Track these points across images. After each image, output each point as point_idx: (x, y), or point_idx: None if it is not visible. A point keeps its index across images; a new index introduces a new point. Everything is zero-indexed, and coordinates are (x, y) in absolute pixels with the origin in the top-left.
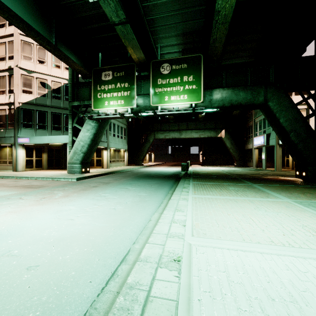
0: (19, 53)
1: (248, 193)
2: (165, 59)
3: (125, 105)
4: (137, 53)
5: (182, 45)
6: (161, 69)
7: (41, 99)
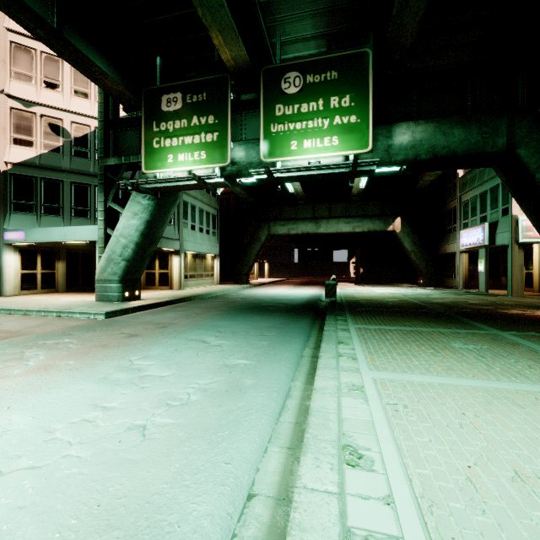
0: (8, 67)
1: (518, 366)
2: (290, 62)
3: (209, 162)
4: (231, 45)
5: (326, 38)
6: (282, 85)
7: (50, 157)
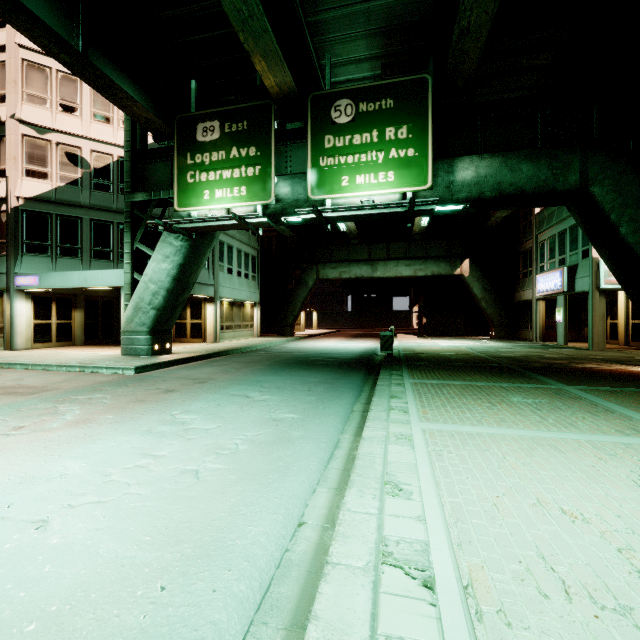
0: (19, 89)
1: (572, 418)
2: (341, 88)
3: (250, 199)
4: (275, 71)
5: (381, 59)
6: (332, 114)
7: (67, 191)
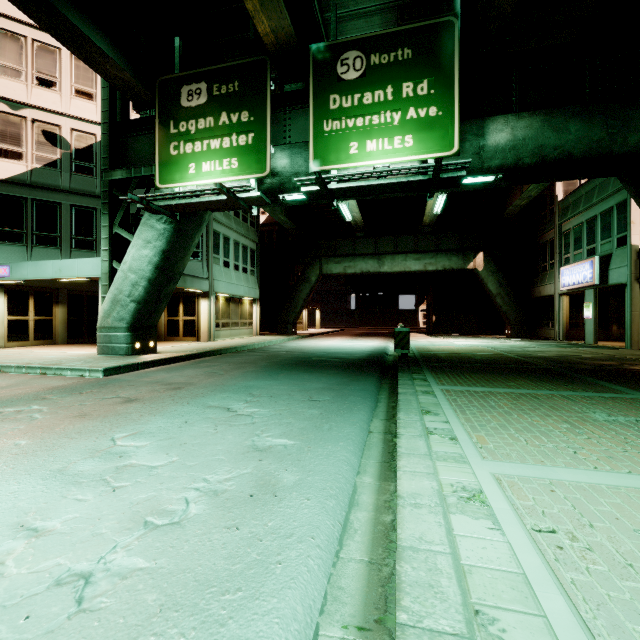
0: None
1: None
2: (349, 38)
3: (242, 172)
4: (269, 11)
5: (395, 11)
6: (338, 69)
7: (44, 173)
